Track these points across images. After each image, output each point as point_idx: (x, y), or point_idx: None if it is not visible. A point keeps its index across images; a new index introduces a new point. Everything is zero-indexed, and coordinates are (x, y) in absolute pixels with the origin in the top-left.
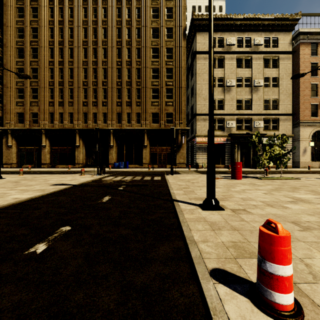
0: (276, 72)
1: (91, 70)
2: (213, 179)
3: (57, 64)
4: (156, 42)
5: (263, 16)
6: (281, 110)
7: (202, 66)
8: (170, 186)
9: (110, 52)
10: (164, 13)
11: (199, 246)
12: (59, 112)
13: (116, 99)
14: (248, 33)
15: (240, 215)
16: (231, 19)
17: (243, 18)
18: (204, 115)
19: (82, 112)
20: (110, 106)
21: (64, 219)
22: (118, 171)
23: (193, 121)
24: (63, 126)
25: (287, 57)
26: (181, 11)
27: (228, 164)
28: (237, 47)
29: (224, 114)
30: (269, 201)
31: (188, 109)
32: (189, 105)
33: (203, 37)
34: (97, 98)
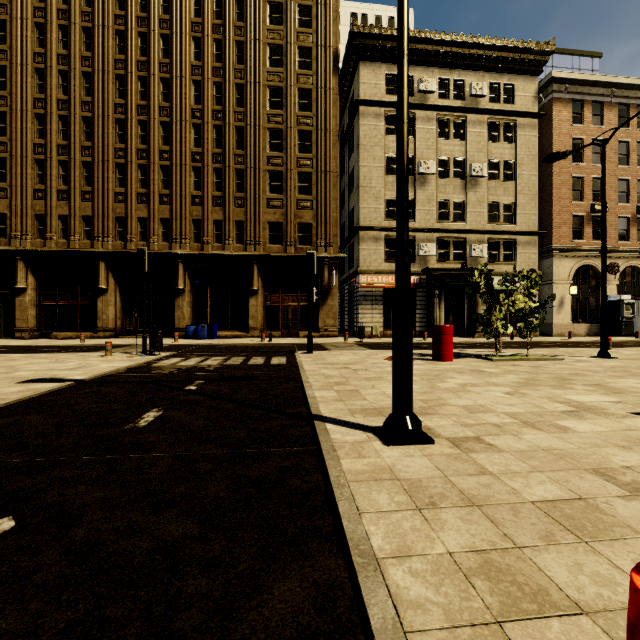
0: (510, 152)
1: (135, 125)
2: (409, 368)
3: (55, 106)
4: (278, 74)
5: (487, 40)
6: (520, 224)
7: (372, 130)
8: (307, 379)
9: (177, 88)
10: (295, 16)
11: (389, 578)
12: (58, 214)
13: (191, 191)
14: (460, 71)
15: (473, 456)
16: (428, 40)
17: (451, 42)
18: (375, 229)
19: (114, 215)
20: (178, 205)
21: (8, 491)
22: (193, 345)
23: (354, 241)
24: (69, 246)
25: (531, 124)
26: (330, 15)
27: (422, 328)
28: (438, 97)
29: (415, 229)
30: (524, 414)
31: (343, 218)
32: (346, 210)
33: (373, 72)
34: (147, 186)
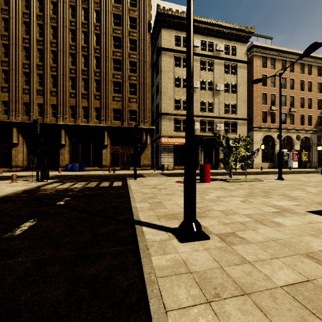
0: (234, 79)
1: (35, 51)
2: (194, 192)
3: None
4: (118, 30)
5: (224, 23)
6: (239, 115)
7: (168, 64)
8: (132, 195)
9: (61, 32)
10: (127, 0)
11: None
12: None
13: (69, 90)
14: (211, 37)
15: (235, 248)
16: (196, 20)
17: (207, 22)
18: (169, 114)
19: (22, 101)
20: (61, 97)
21: None
22: (69, 175)
23: (158, 120)
24: None
25: (243, 66)
26: (146, 2)
27: None
28: (201, 49)
29: None
30: (254, 214)
31: (153, 108)
32: (154, 104)
33: (168, 34)
34: (43, 85)
